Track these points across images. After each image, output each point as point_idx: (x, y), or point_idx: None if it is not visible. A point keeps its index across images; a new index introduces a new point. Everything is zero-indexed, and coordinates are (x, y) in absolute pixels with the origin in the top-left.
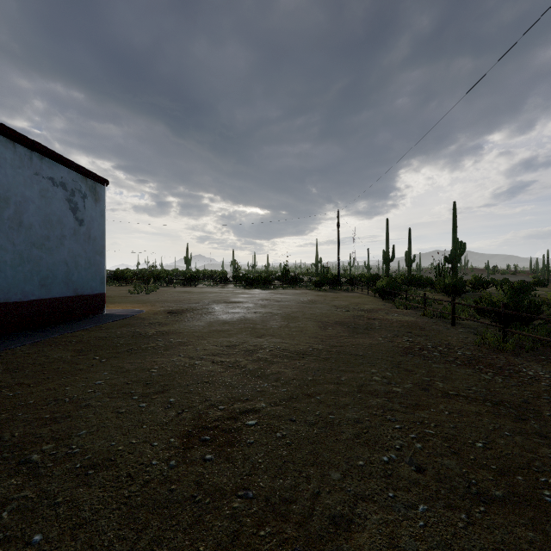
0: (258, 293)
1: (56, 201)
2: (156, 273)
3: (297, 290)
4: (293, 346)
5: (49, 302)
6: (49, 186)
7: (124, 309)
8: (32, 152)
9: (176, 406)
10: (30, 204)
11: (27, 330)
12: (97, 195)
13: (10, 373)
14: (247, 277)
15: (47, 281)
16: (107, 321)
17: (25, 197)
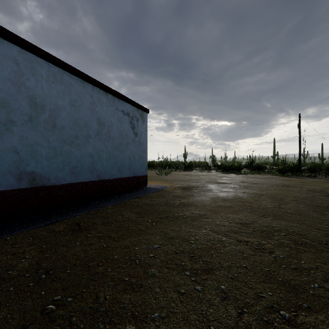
0: (234, 176)
1: (125, 123)
2: (169, 163)
3: (264, 175)
4: (306, 232)
5: (122, 180)
6: (122, 115)
7: (156, 184)
8: (114, 97)
9: (231, 299)
10: (113, 126)
11: (112, 195)
12: (143, 118)
13: (105, 225)
14: (224, 166)
15: (121, 168)
16: (149, 192)
17: (111, 122)
